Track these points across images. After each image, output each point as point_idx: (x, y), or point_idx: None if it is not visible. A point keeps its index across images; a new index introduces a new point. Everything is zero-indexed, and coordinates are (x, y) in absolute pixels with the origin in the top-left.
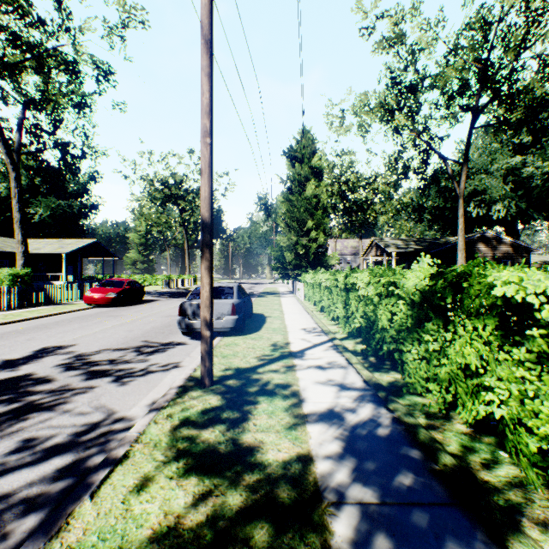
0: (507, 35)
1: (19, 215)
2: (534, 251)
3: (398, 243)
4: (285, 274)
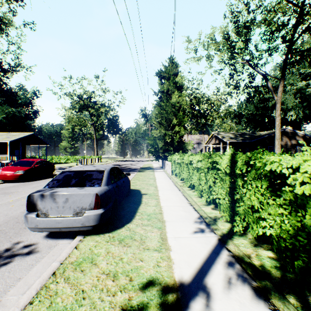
0: None
1: None
2: None
3: (230, 135)
4: (157, 156)
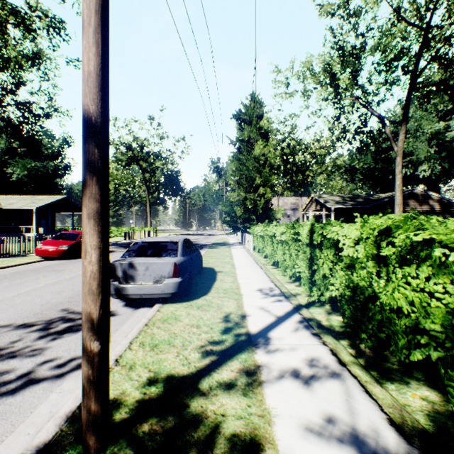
0: None
1: None
2: None
3: (336, 199)
4: (235, 227)
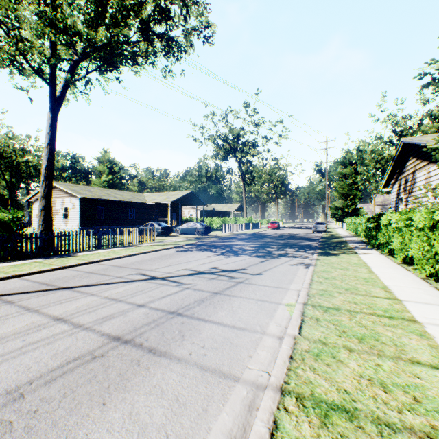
0: None
1: (245, 201)
2: None
3: None
4: (337, 219)
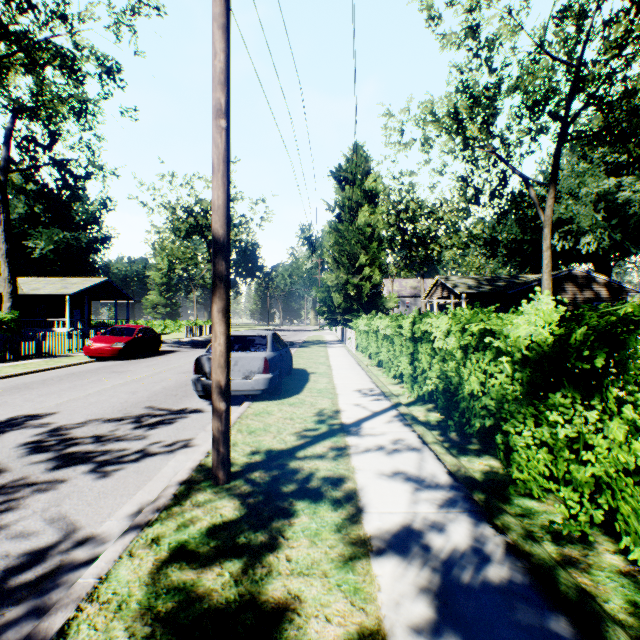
0: (607, 25)
1: (5, 247)
2: (632, 292)
3: (468, 282)
4: (332, 320)
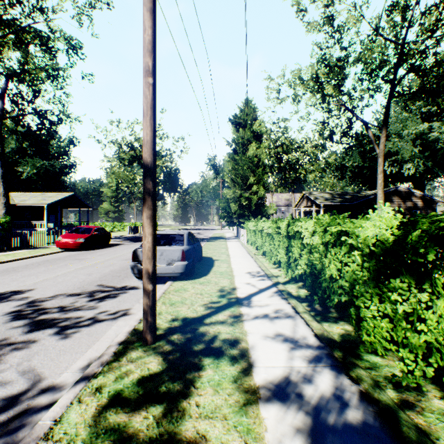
0: (423, 15)
1: (1, 171)
2: (440, 203)
3: (325, 196)
4: (230, 222)
